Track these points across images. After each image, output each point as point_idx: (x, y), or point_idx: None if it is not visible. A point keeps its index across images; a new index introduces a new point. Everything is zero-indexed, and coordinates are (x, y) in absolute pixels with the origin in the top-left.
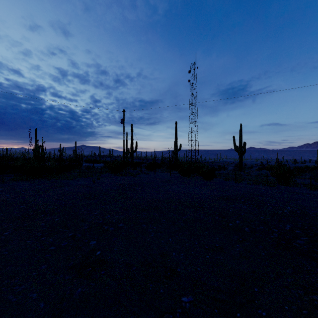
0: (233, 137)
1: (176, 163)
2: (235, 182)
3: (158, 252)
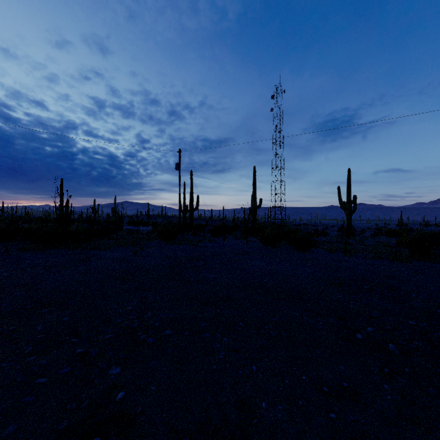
0: (338, 188)
1: (255, 226)
2: (345, 255)
3: (232, 398)
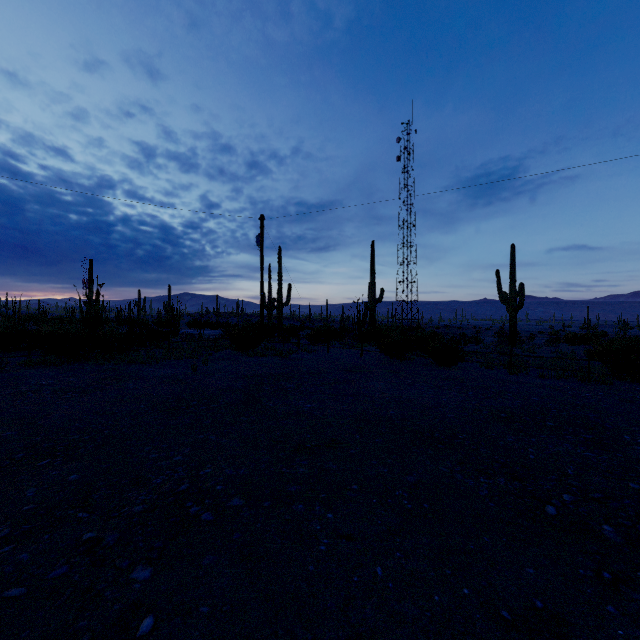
0: (497, 273)
1: (373, 328)
2: (510, 373)
3: (342, 632)
